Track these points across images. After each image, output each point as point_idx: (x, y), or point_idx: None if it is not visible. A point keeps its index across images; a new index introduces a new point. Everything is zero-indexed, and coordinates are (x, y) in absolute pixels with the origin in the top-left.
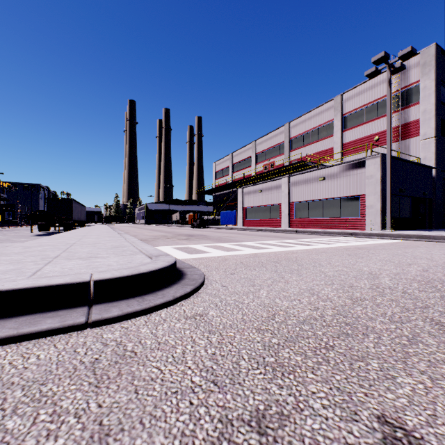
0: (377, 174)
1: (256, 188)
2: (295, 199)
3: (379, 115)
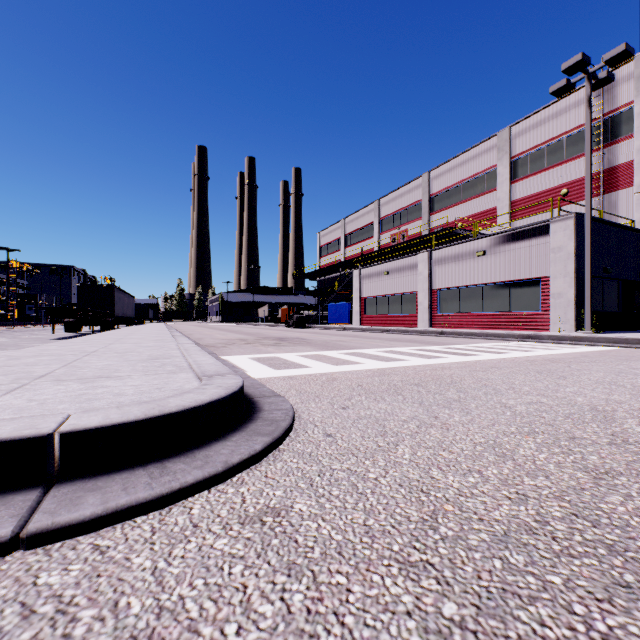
0: (568, 245)
1: (380, 268)
2: (439, 284)
3: (569, 156)
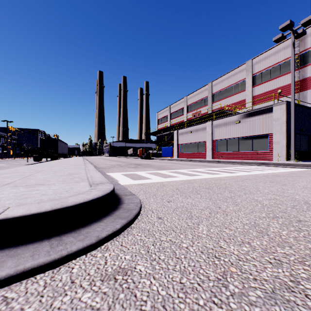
0: (282, 117)
1: (187, 129)
2: (216, 137)
3: (282, 73)
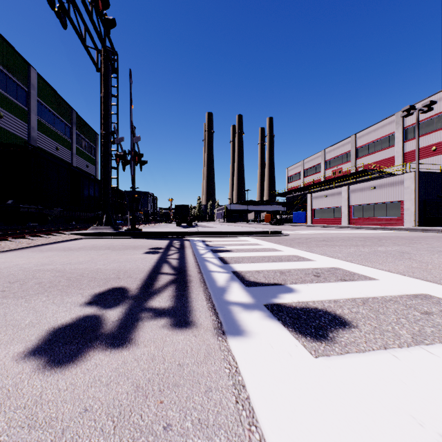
0: (411, 186)
1: (322, 193)
2: (352, 203)
3: (437, 128)
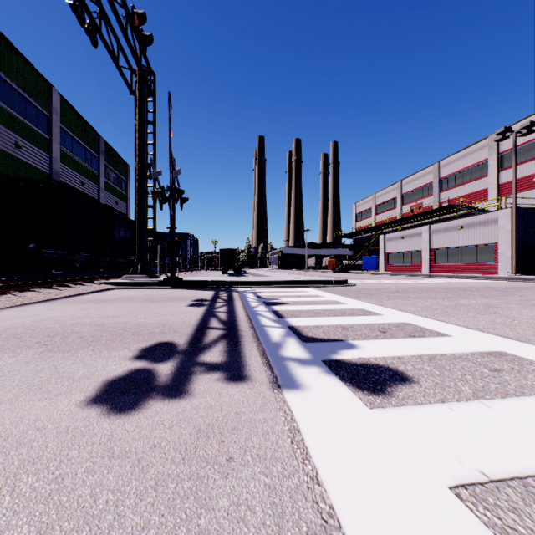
0: (507, 226)
1: (397, 234)
2: (435, 246)
3: None
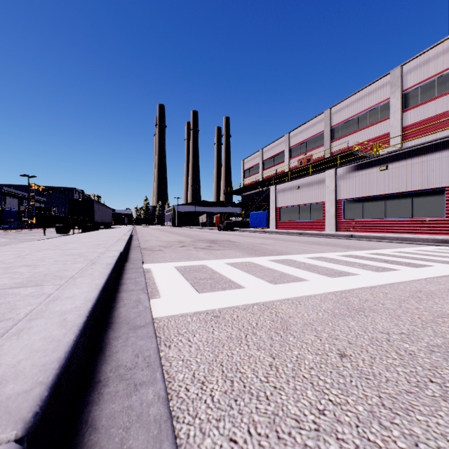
0: None
1: (292, 184)
2: (343, 195)
3: None
